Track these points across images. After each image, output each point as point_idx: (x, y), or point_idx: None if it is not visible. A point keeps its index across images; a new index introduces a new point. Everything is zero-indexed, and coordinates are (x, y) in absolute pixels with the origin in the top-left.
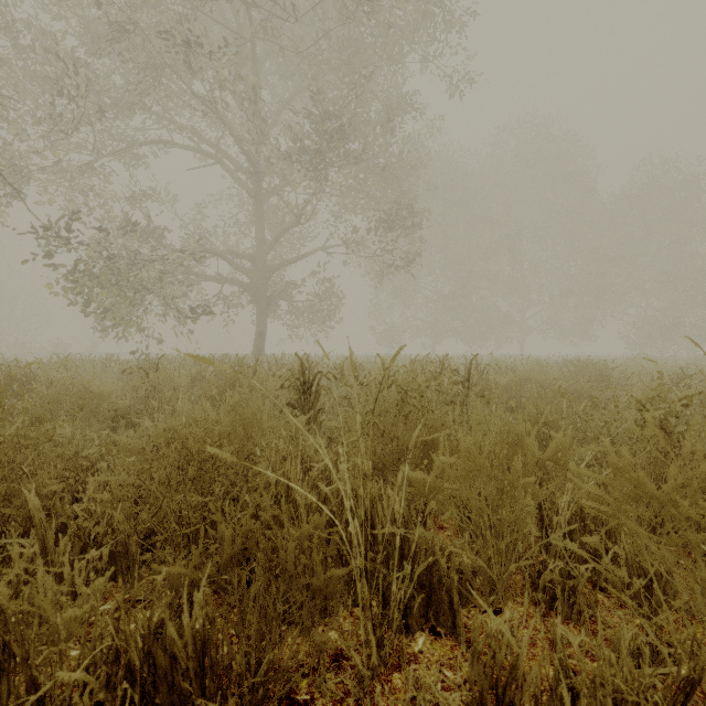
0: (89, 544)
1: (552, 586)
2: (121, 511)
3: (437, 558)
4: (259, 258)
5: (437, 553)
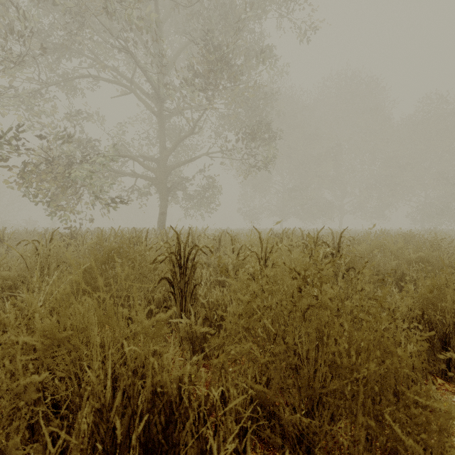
0: None
1: None
2: None
3: None
4: (162, 160)
5: None
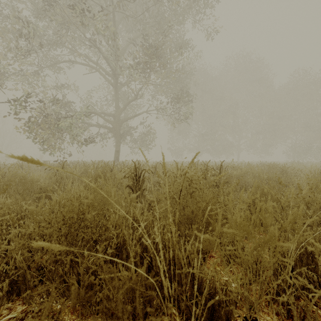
0: (2, 275)
1: (291, 308)
2: (21, 255)
3: (217, 290)
4: (117, 116)
5: (217, 286)
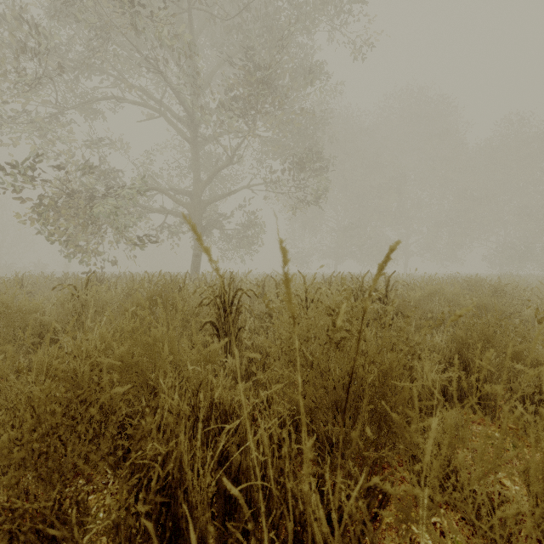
0: None
1: None
2: None
3: None
4: (196, 194)
5: None
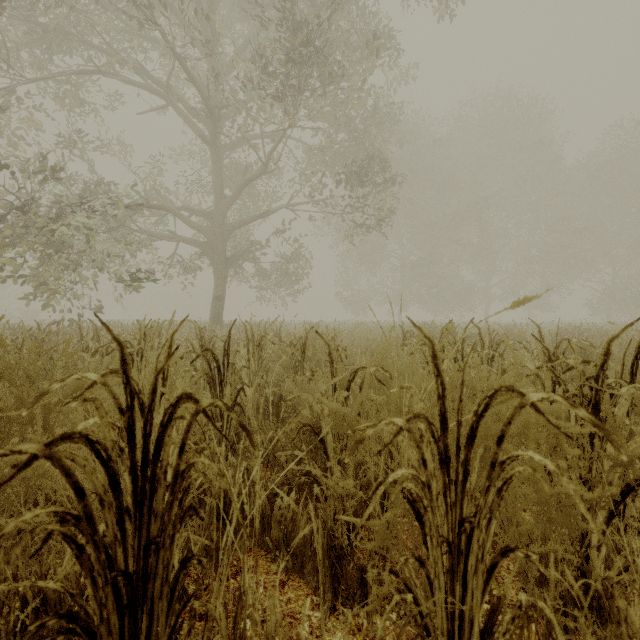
0: None
1: None
2: None
3: None
4: (217, 215)
5: None
